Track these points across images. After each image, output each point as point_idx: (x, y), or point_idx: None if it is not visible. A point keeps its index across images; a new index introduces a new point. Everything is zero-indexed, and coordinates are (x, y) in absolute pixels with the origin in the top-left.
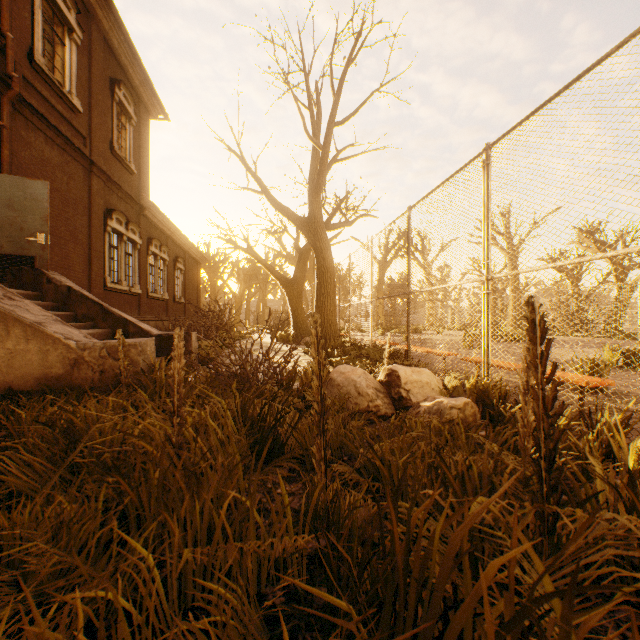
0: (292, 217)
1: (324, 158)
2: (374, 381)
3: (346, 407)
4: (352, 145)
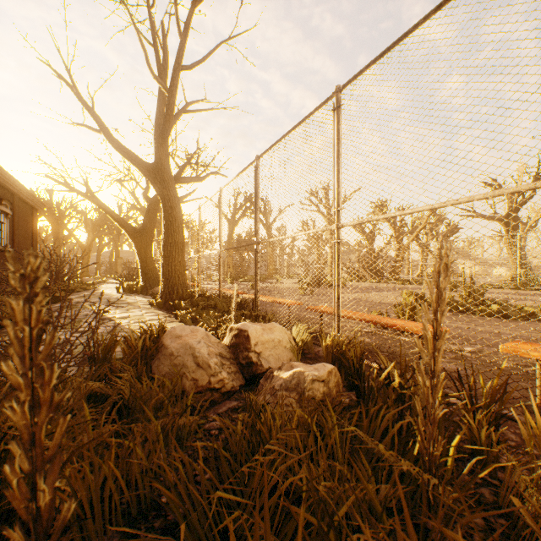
0: (136, 161)
1: (171, 102)
2: (219, 345)
3: (181, 385)
4: (202, 100)
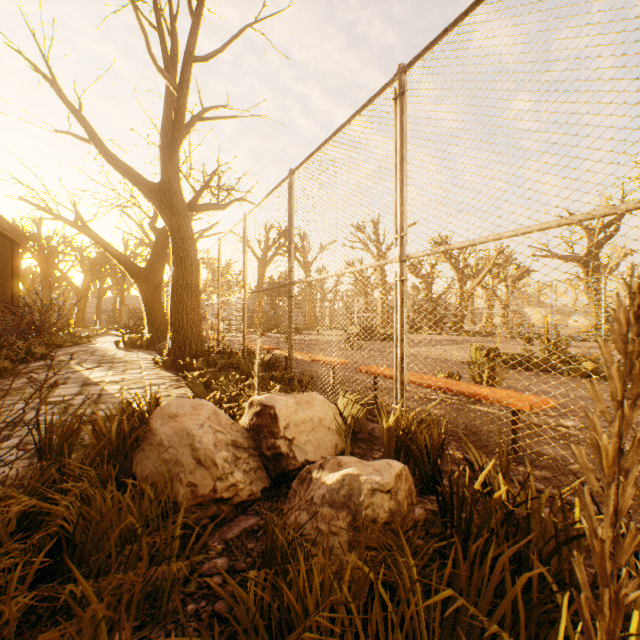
0: (136, 179)
1: (181, 103)
2: (233, 427)
3: (171, 493)
4: (223, 106)
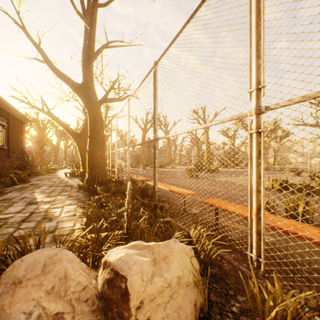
0: (69, 82)
1: (91, 34)
2: (80, 297)
3: None
4: (119, 41)
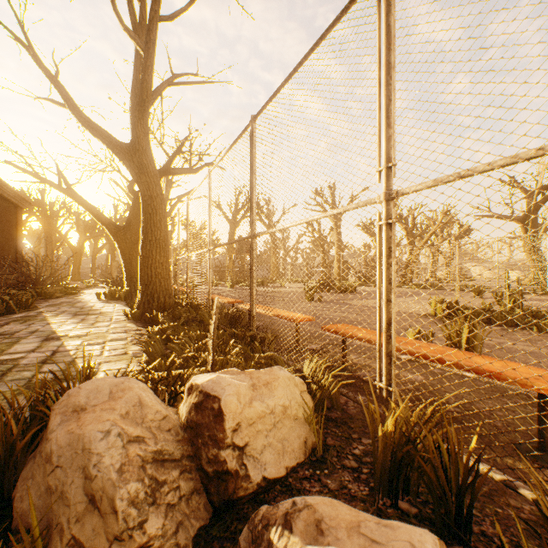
0: (108, 140)
1: (148, 63)
2: (161, 426)
3: None
4: (192, 74)
